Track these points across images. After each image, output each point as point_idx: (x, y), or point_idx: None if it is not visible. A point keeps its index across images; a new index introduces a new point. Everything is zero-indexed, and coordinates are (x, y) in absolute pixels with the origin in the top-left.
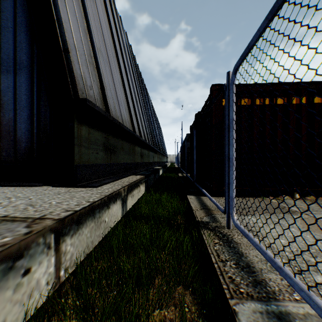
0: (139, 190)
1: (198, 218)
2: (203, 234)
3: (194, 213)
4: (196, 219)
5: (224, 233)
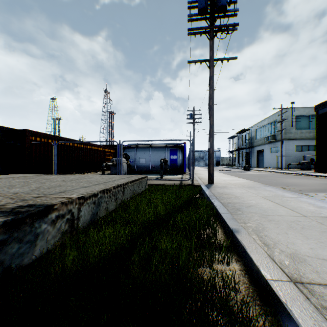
0: None
1: None
2: None
3: None
4: None
5: None
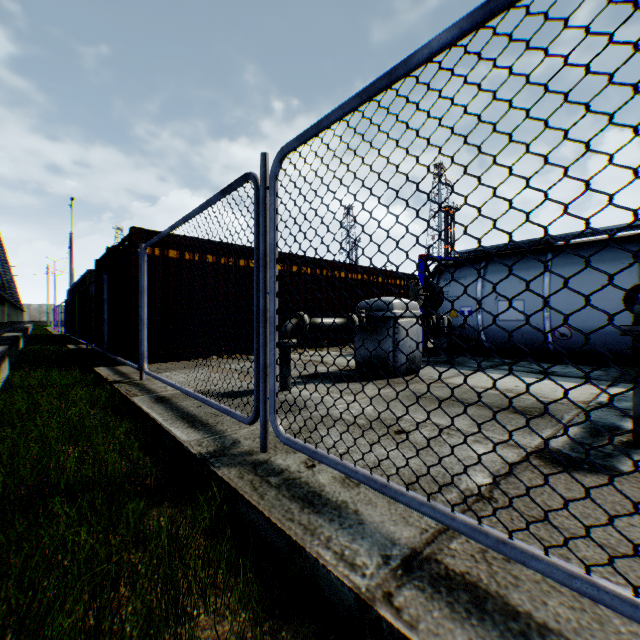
0: (7, 367)
1: (111, 379)
2: (116, 385)
3: (106, 377)
4: (110, 380)
5: (137, 382)
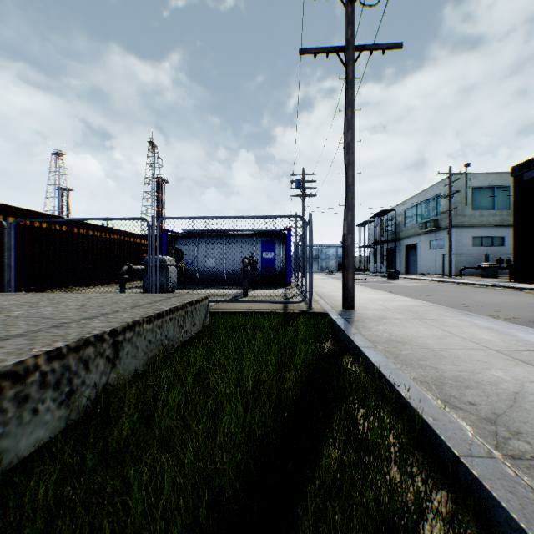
0: None
1: None
2: None
3: None
4: None
5: None
